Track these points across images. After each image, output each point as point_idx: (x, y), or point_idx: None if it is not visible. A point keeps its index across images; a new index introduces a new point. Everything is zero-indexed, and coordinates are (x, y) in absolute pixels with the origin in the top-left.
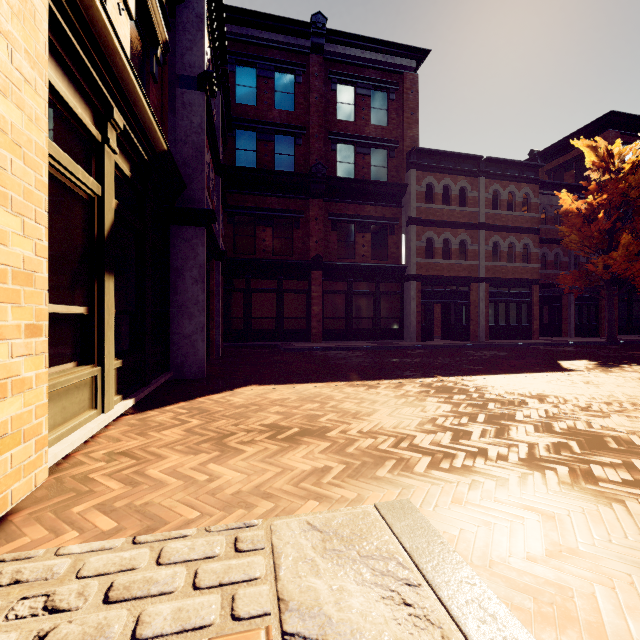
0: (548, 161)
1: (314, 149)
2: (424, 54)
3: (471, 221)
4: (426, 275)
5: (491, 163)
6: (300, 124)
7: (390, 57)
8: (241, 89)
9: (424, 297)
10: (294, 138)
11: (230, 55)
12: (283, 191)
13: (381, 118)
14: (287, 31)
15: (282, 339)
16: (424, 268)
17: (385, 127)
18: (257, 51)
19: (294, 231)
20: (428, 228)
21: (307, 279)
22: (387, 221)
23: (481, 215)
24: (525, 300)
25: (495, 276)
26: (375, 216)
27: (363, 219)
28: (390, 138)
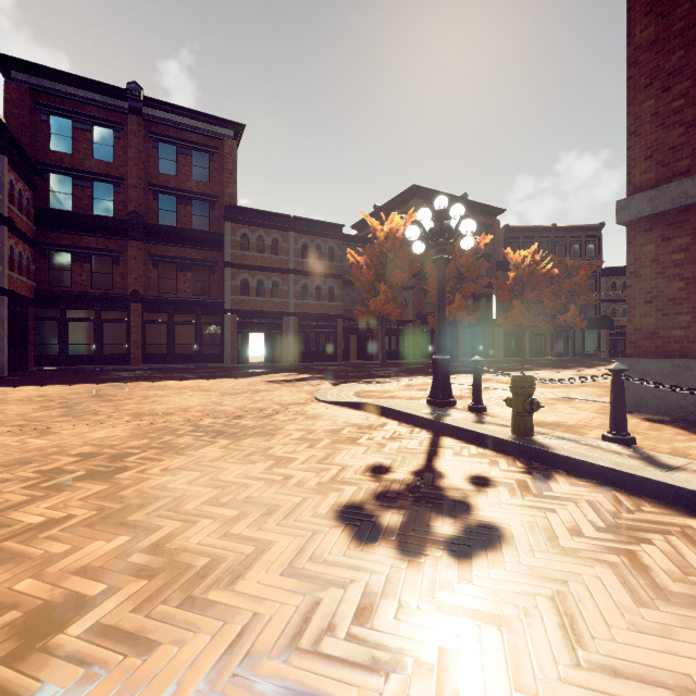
0: (386, 215)
1: (133, 197)
2: (241, 127)
3: (283, 267)
4: (240, 309)
5: (301, 221)
6: (120, 174)
7: (209, 126)
8: (56, 137)
9: (241, 327)
10: (114, 186)
11: (42, 106)
12: (102, 232)
13: (203, 175)
14: (104, 93)
15: (100, 363)
16: (240, 304)
17: (207, 183)
18: (73, 105)
19: (114, 268)
20: (243, 271)
21: (127, 310)
22: (208, 263)
23: (291, 262)
24: (332, 331)
25: (304, 311)
26: (195, 258)
27: (184, 260)
28: (212, 193)
